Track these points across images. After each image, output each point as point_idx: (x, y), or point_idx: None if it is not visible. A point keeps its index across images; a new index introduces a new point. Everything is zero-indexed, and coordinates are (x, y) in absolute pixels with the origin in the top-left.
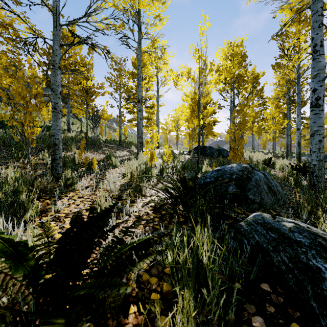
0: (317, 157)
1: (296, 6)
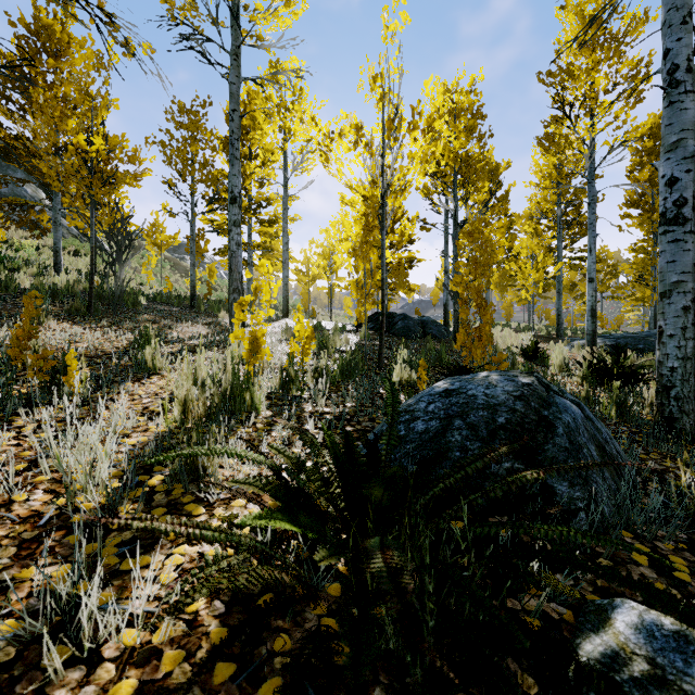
0: (679, 350)
1: (587, 14)
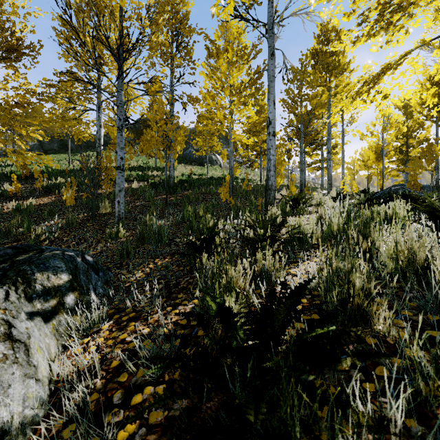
0: None
1: None
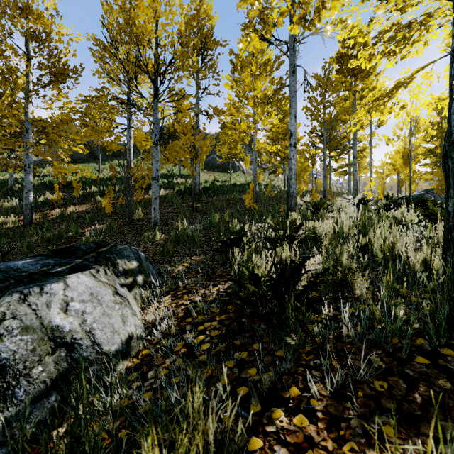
0: None
1: None
